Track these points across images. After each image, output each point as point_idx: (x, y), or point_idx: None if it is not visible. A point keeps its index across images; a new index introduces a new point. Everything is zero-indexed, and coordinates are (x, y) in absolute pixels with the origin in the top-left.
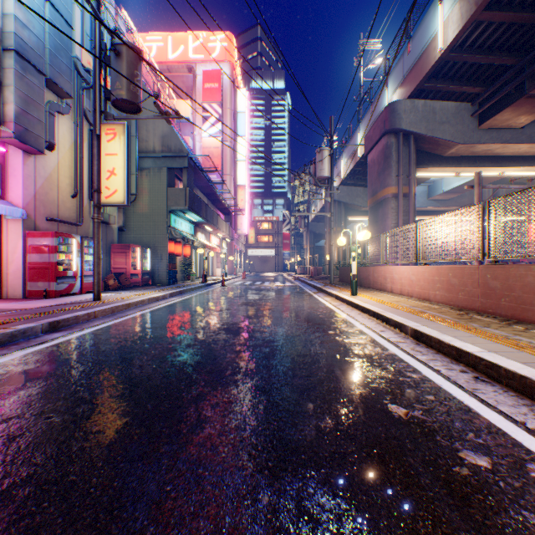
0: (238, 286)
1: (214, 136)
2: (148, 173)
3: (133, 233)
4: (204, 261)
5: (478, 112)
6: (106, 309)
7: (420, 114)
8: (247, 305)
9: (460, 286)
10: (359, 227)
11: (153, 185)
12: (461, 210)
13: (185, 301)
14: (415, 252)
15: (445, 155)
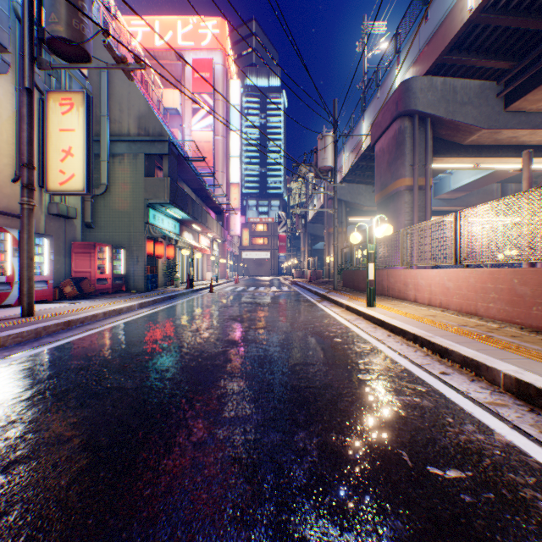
0: (229, 292)
1: (205, 130)
2: (121, 160)
3: (103, 231)
4: (189, 263)
5: (506, 91)
6: (23, 333)
7: (438, 94)
8: (235, 320)
9: (535, 297)
10: (358, 229)
11: (127, 174)
12: (539, 189)
13: (155, 314)
14: (454, 251)
15: (464, 142)
